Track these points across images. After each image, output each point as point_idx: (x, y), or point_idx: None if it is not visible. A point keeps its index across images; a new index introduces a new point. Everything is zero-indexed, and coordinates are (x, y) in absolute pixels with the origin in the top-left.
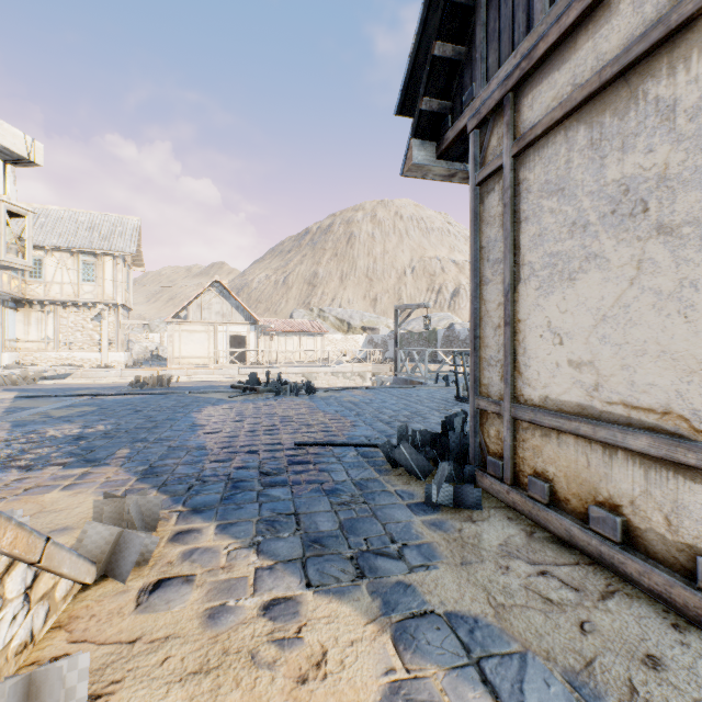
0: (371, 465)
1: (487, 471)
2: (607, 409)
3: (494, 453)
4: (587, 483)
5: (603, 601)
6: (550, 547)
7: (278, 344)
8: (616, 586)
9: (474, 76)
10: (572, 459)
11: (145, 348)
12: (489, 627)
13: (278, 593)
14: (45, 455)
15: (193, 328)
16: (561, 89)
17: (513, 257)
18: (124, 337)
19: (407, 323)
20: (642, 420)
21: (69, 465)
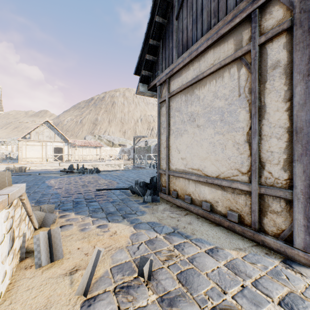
0: (125, 194)
1: (162, 192)
2: (188, 170)
3: (164, 186)
4: (184, 190)
5: (184, 216)
6: (175, 208)
7: (78, 152)
8: (189, 213)
9: (159, 68)
10: (181, 184)
11: (2, 153)
12: (157, 223)
13: (100, 224)
14: None
15: (33, 143)
16: (179, 83)
17: (169, 127)
18: None
19: (139, 143)
20: (194, 172)
21: None
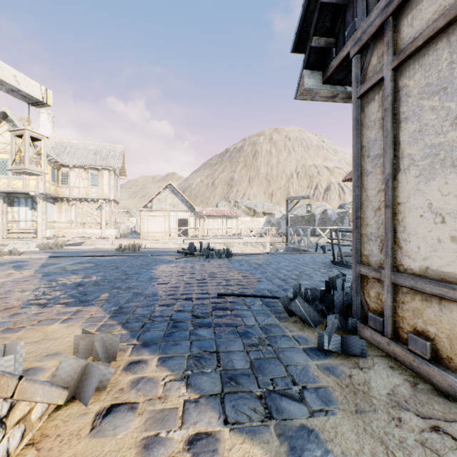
0: (273, 313)
1: (368, 324)
2: None
3: (374, 310)
4: None
5: None
6: (435, 401)
7: (208, 224)
8: None
9: (355, 13)
10: (455, 323)
11: (127, 226)
12: None
13: (200, 428)
14: (56, 296)
15: (155, 214)
16: (442, 2)
17: (393, 151)
18: (114, 220)
19: (294, 209)
20: None
21: (69, 304)
